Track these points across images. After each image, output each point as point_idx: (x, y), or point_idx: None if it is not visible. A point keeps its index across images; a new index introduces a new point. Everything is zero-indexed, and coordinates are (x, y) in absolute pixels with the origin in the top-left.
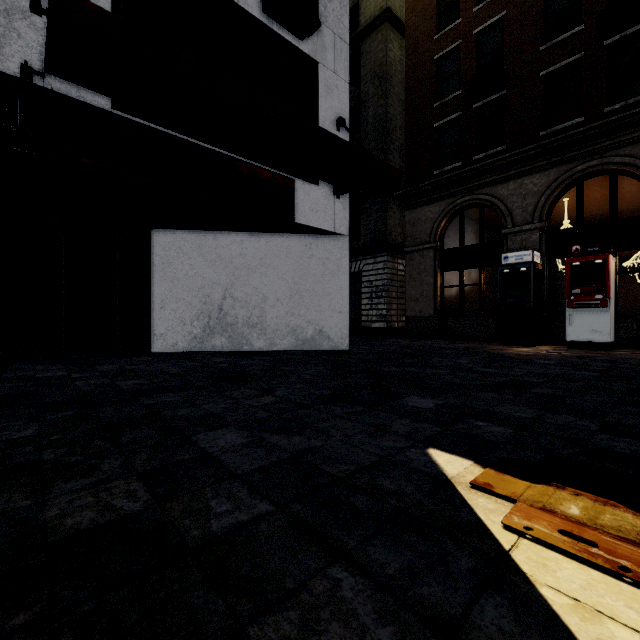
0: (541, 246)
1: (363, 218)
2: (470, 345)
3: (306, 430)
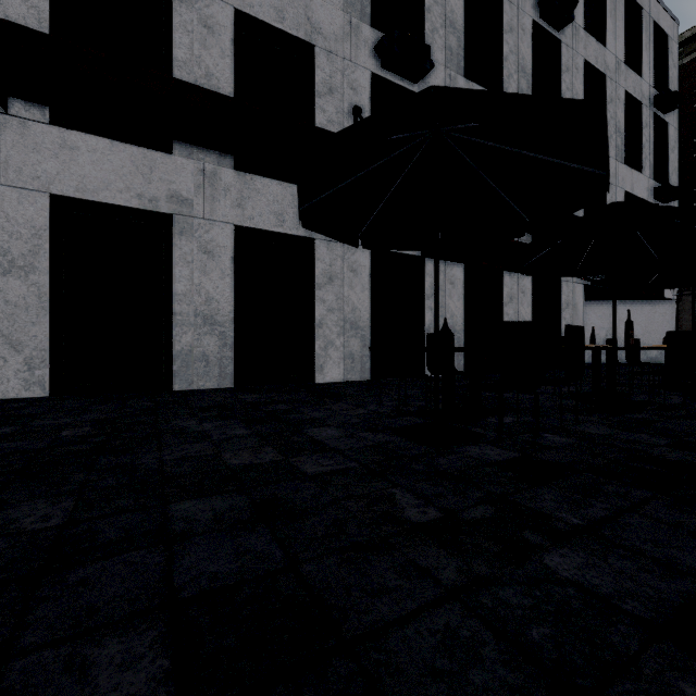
0: None
1: None
2: None
3: None
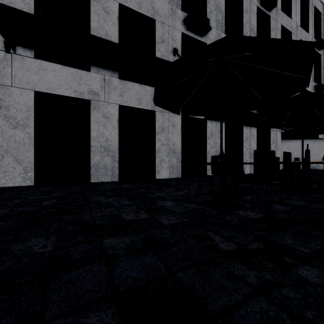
0: None
1: None
2: None
3: None
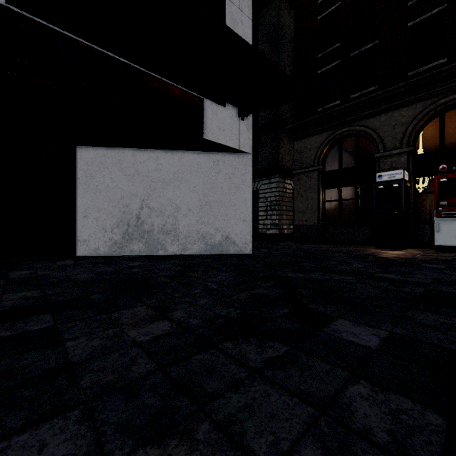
0: (408, 167)
1: (260, 148)
2: (350, 248)
3: (202, 425)
